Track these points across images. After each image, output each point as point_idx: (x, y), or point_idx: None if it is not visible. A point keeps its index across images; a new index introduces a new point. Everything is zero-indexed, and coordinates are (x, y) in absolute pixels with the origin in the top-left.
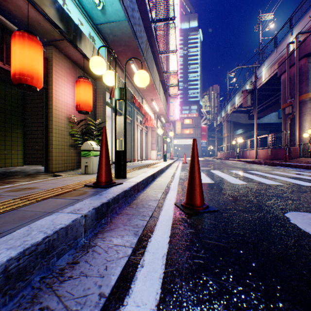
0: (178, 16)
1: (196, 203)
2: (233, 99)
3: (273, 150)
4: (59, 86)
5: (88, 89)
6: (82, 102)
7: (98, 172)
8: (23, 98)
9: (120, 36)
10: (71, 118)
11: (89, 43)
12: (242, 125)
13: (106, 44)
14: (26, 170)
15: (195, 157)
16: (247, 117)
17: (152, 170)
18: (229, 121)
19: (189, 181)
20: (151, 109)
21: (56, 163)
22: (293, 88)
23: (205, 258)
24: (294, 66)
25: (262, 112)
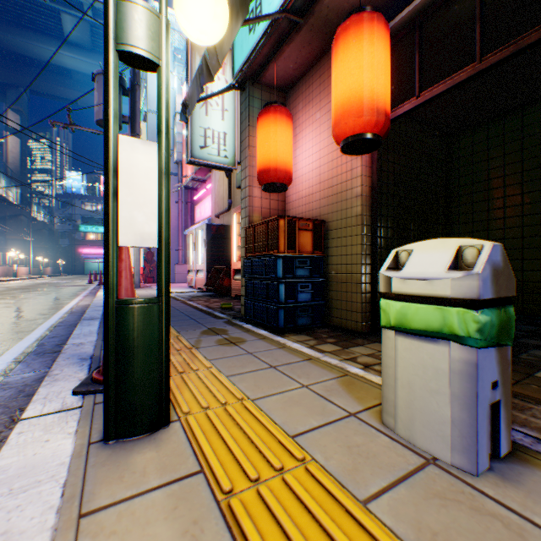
0: None
1: None
2: None
3: None
4: None
5: None
6: None
7: None
8: None
9: None
10: None
11: None
12: None
13: None
14: None
15: None
16: None
17: None
18: None
19: None
20: None
21: None
22: None
23: None
24: None
25: None
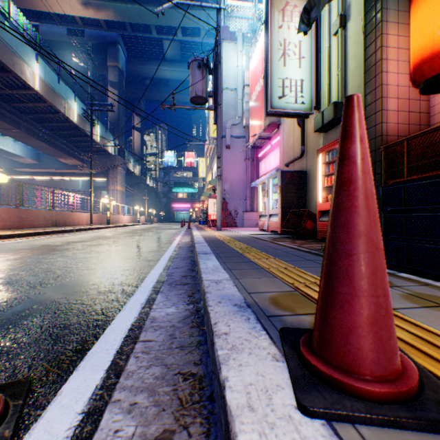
0: None
1: None
2: None
3: None
4: None
5: None
6: None
7: None
8: None
9: None
10: None
11: None
12: None
13: None
14: None
15: None
16: None
17: None
18: None
19: None
20: None
21: None
22: None
23: (86, 312)
24: None
25: None
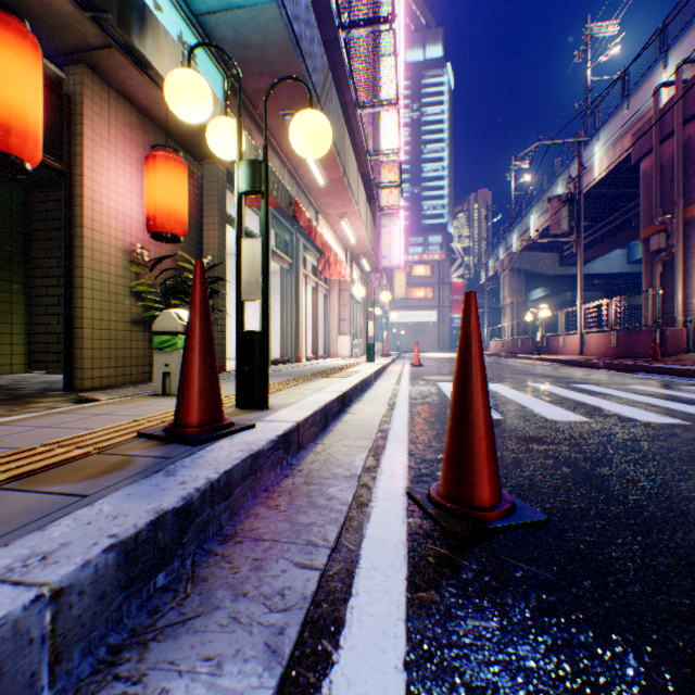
0: (400, 28)
1: (478, 496)
2: (524, 219)
3: (623, 336)
4: (101, 169)
5: (176, 178)
6: (161, 210)
7: (179, 394)
8: (25, 208)
9: (260, 48)
10: (135, 253)
11: (168, 44)
12: (546, 278)
13: (226, 71)
14: (23, 383)
15: (473, 349)
16: (556, 261)
17: (340, 384)
18: (515, 270)
19: (453, 424)
20: (339, 238)
21: (94, 366)
22: (669, 191)
23: None
24: (671, 140)
25: (591, 249)
